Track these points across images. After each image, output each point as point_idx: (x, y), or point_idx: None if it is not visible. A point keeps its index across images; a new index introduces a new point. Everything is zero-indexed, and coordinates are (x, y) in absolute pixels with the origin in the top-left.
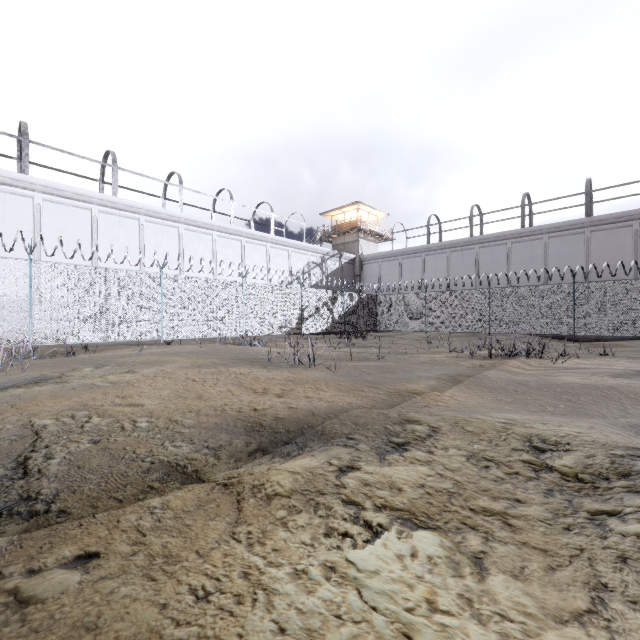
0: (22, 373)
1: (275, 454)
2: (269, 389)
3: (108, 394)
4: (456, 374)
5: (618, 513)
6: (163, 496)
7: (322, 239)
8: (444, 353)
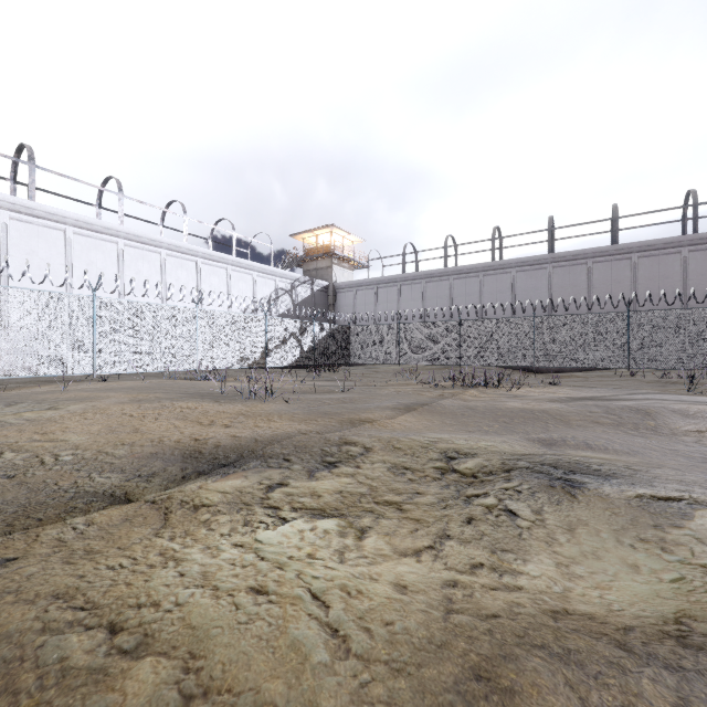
0: None
1: (211, 476)
2: (217, 421)
3: (24, 430)
4: (413, 403)
5: (486, 495)
6: (87, 515)
7: (292, 263)
8: (411, 385)
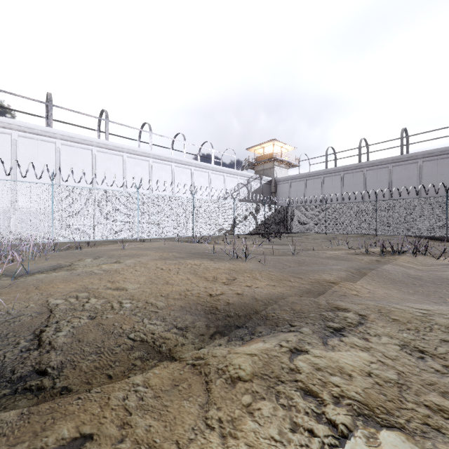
0: (46, 262)
1: (230, 336)
2: (217, 277)
3: (102, 280)
4: (360, 267)
5: None
6: (144, 373)
7: (247, 167)
8: (343, 250)
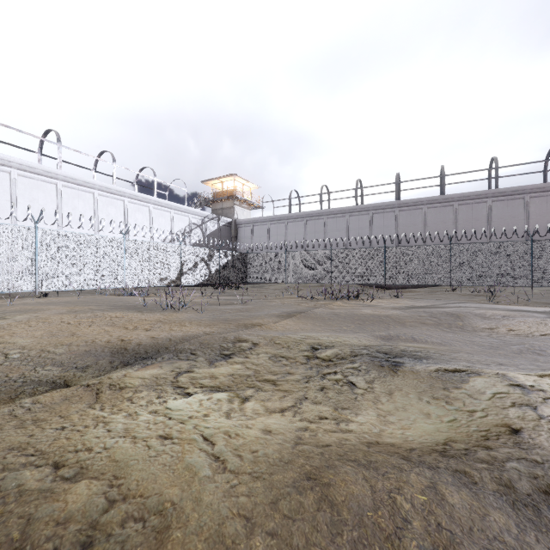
0: None
1: (134, 366)
2: (140, 326)
3: None
4: (293, 311)
5: (336, 373)
6: (34, 397)
7: (202, 204)
8: (294, 298)
